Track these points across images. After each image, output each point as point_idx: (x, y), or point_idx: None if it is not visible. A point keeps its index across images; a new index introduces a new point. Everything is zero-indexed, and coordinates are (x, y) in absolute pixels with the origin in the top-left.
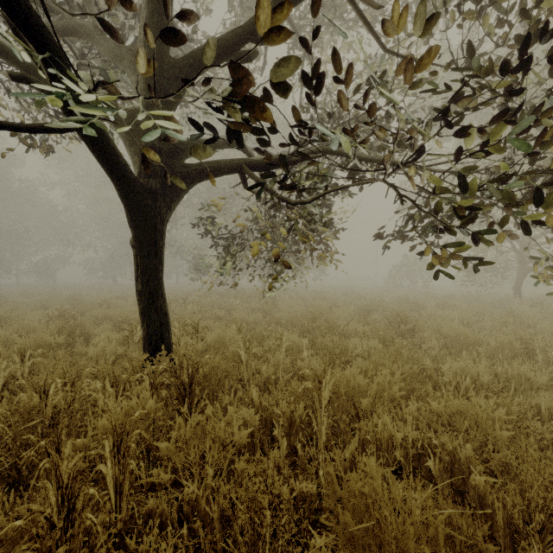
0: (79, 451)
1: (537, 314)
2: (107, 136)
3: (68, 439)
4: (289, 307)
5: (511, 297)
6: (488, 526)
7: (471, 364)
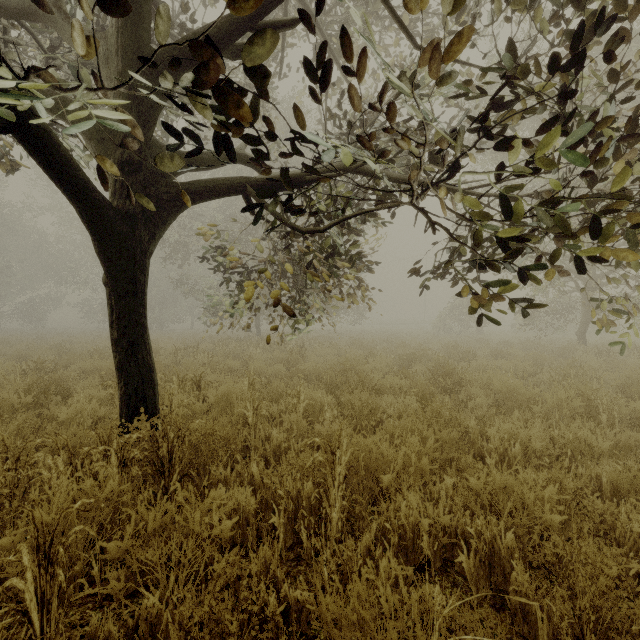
0: (6, 552)
1: (603, 365)
2: (56, 142)
3: (1, 534)
4: (320, 356)
5: (575, 344)
6: (532, 639)
7: (522, 426)
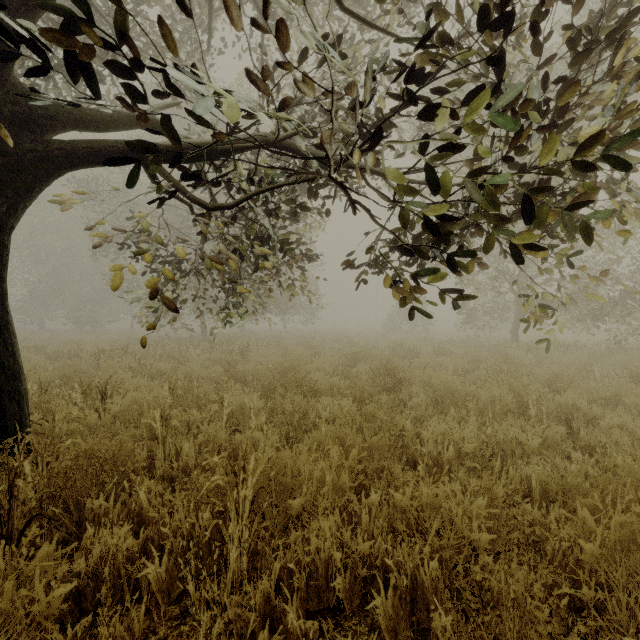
0: None
1: (533, 360)
2: None
3: None
4: (265, 356)
5: (509, 342)
6: None
7: (456, 427)
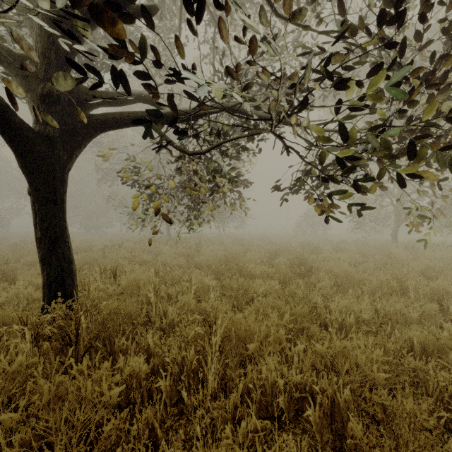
0: None
1: (409, 256)
2: None
3: None
4: (212, 251)
5: (390, 242)
6: None
7: (355, 302)
